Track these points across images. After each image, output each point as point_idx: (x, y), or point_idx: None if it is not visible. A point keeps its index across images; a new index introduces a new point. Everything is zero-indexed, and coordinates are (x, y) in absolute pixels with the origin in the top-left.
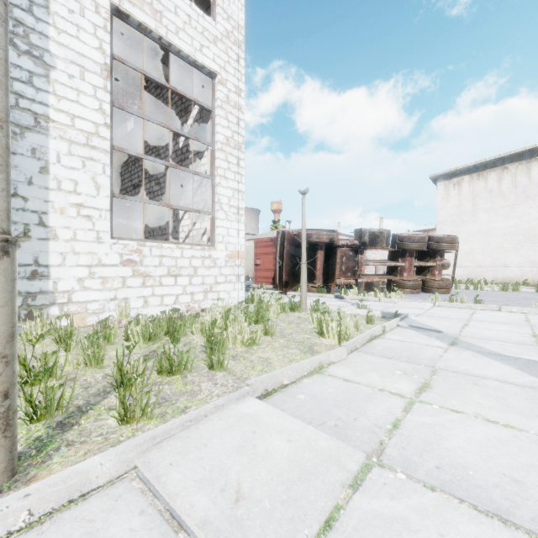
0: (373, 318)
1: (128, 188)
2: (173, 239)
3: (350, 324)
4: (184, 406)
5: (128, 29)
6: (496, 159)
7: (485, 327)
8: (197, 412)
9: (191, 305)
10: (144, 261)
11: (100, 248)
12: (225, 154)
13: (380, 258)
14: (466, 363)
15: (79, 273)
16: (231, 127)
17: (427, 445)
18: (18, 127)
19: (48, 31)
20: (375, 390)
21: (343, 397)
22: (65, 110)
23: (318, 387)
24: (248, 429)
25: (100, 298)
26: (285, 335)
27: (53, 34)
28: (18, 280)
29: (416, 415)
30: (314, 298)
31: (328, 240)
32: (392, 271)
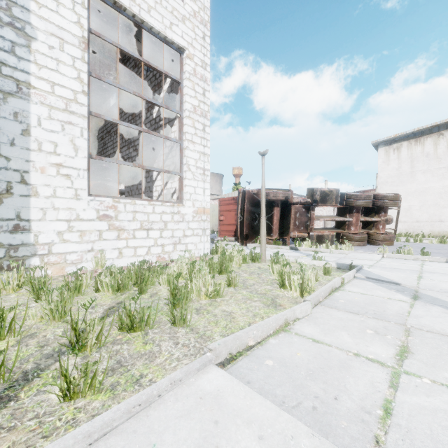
0: (330, 269)
1: (110, 155)
2: (148, 197)
3: (312, 276)
4: (139, 374)
5: (105, 9)
6: (432, 126)
7: (440, 279)
8: (148, 391)
9: (161, 256)
10: (118, 216)
11: (78, 204)
12: (192, 121)
13: (326, 214)
14: (439, 321)
15: (58, 227)
16: (198, 97)
17: (438, 447)
18: (0, 92)
19: (29, 5)
20: (350, 355)
21: (316, 364)
22: (45, 78)
23: (286, 350)
24: (209, 418)
25: (78, 250)
26: (247, 286)
27: (34, 8)
28: (0, 233)
29: (408, 394)
30: (272, 250)
31: (283, 198)
32: (341, 226)
